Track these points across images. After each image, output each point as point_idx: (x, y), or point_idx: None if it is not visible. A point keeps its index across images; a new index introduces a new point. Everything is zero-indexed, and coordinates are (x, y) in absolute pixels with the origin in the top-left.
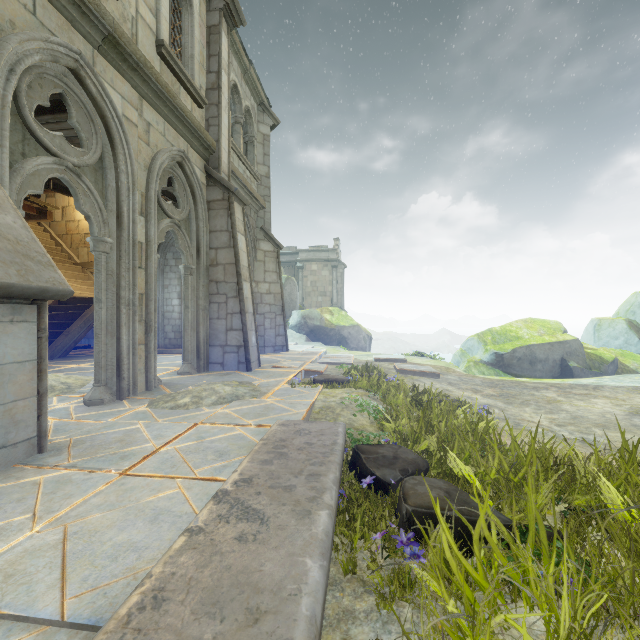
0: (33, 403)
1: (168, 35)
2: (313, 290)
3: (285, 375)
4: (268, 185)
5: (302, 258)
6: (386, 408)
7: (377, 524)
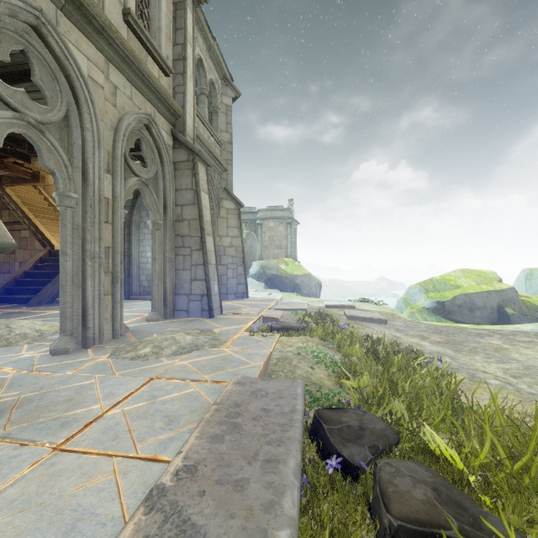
0: None
1: (135, 5)
2: (270, 244)
3: (244, 322)
4: (230, 150)
5: (261, 216)
6: (344, 363)
7: (350, 534)
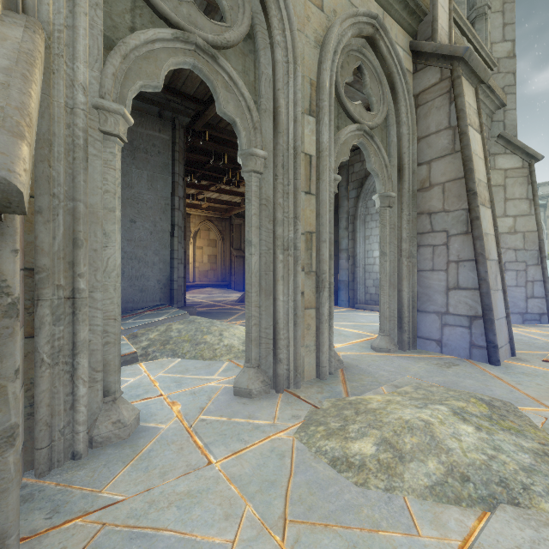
0: None
1: None
2: None
3: None
4: (511, 69)
5: (544, 193)
6: None
7: None
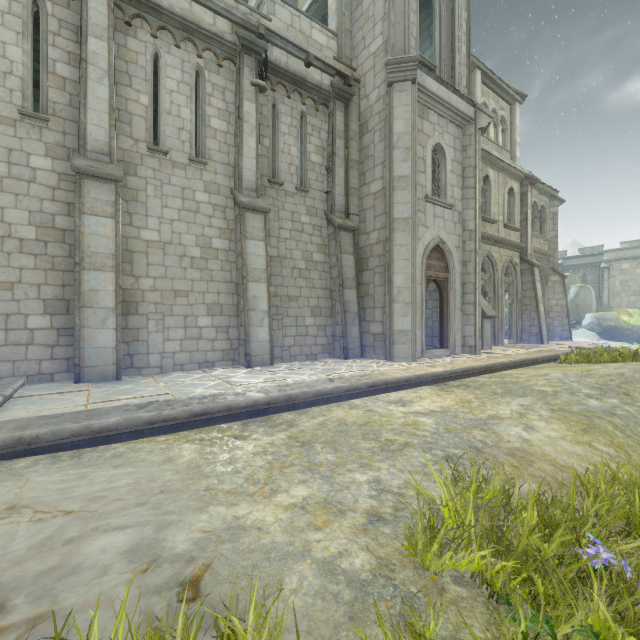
0: (490, 338)
1: (507, 217)
2: (623, 290)
3: (561, 346)
4: (556, 242)
5: (608, 258)
6: None
7: None
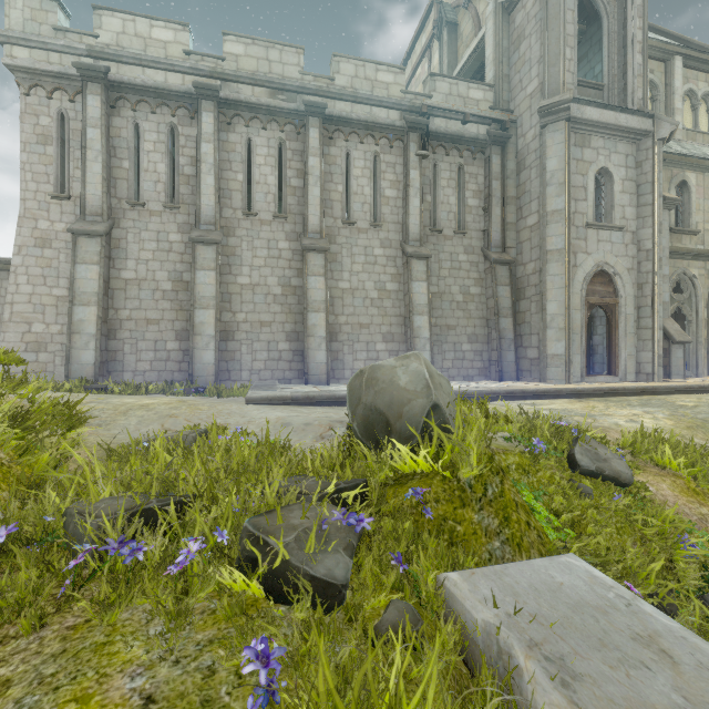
0: (682, 367)
1: None
2: None
3: None
4: None
5: None
6: None
7: None
